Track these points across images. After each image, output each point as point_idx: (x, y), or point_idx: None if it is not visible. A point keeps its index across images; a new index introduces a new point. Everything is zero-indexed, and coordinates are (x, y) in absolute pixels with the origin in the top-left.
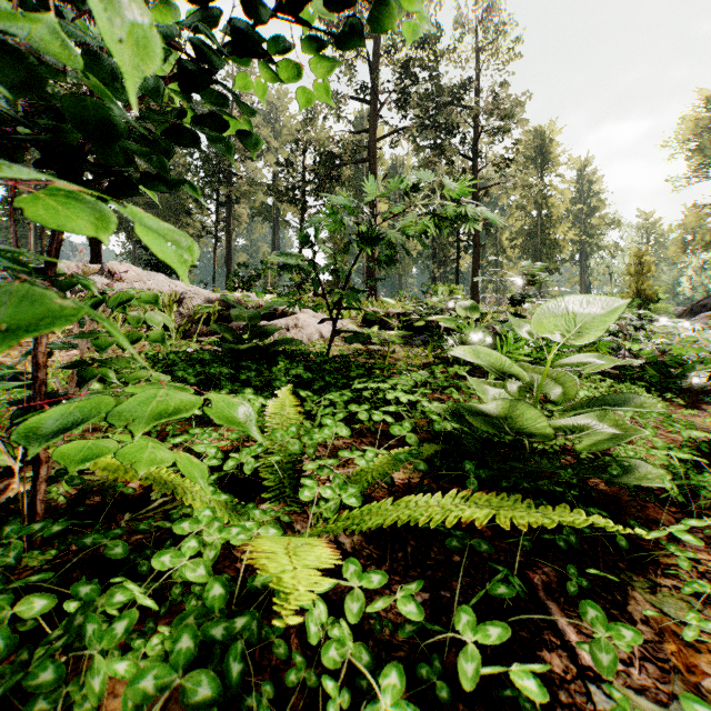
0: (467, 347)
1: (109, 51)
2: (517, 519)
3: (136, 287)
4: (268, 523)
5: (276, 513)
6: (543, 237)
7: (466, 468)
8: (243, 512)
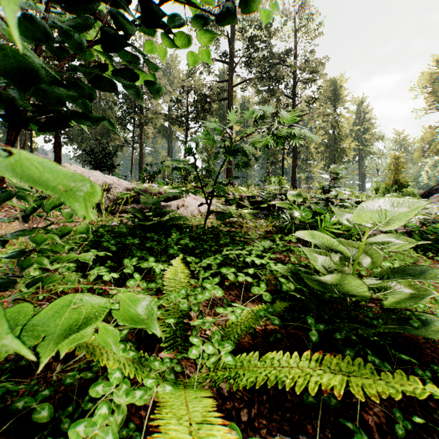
0: (305, 231)
1: (48, 19)
2: (367, 392)
3: None
4: (165, 373)
5: (170, 364)
6: (336, 146)
7: (308, 322)
8: (146, 364)
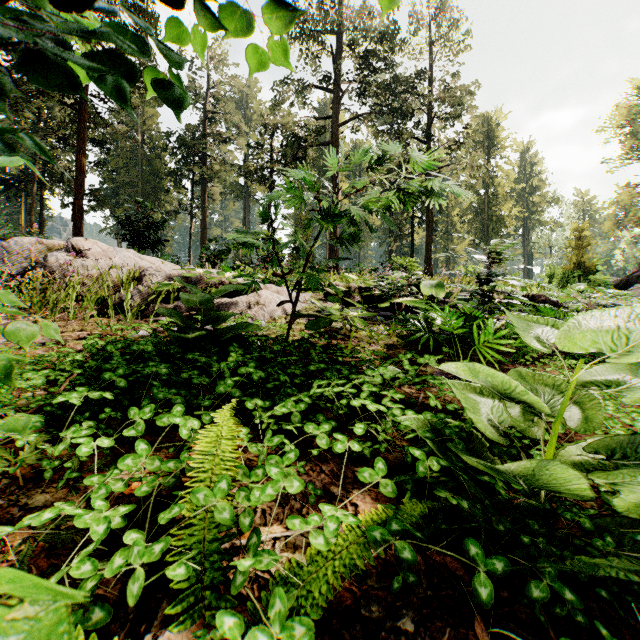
0: (461, 363)
1: None
2: None
3: (100, 263)
4: None
5: None
6: (490, 213)
7: (470, 552)
8: None
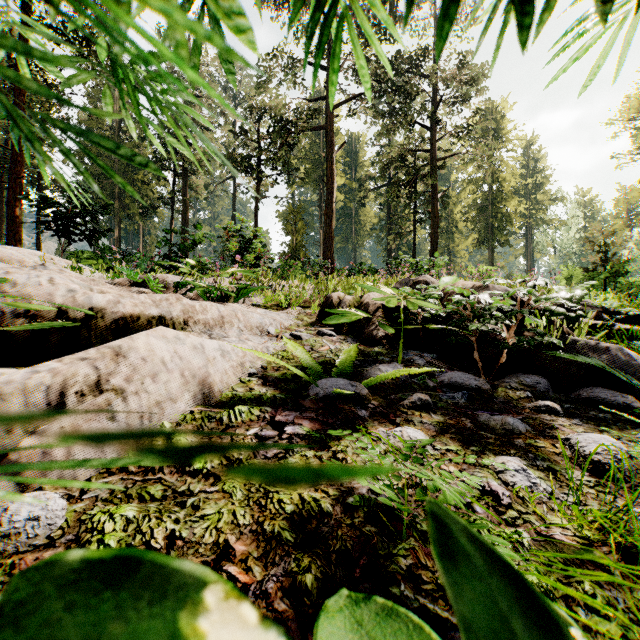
0: None
1: None
2: None
3: None
4: None
5: None
6: (495, 210)
7: None
8: None
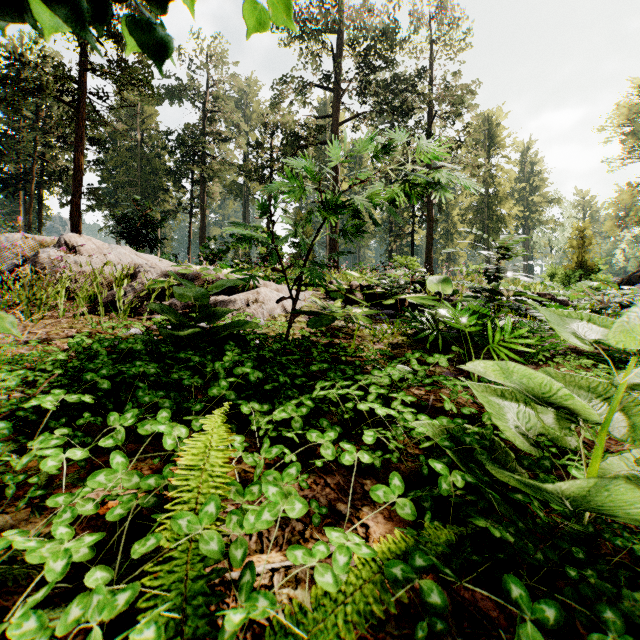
0: (492, 362)
1: None
2: None
3: (95, 259)
4: None
5: None
6: (490, 213)
7: (512, 593)
8: None
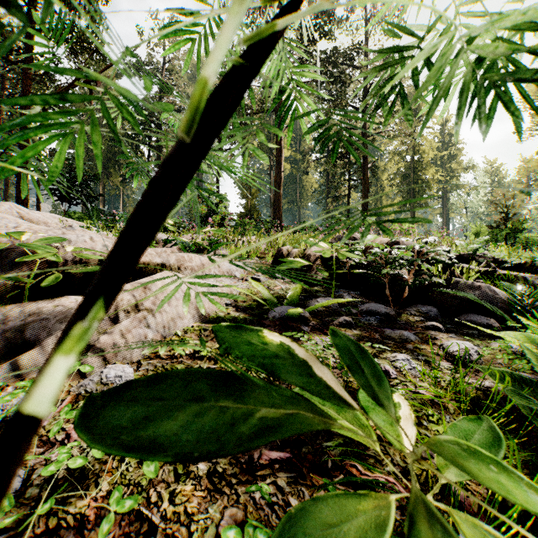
0: None
1: None
2: None
3: None
4: None
5: None
6: (416, 177)
7: None
8: None
